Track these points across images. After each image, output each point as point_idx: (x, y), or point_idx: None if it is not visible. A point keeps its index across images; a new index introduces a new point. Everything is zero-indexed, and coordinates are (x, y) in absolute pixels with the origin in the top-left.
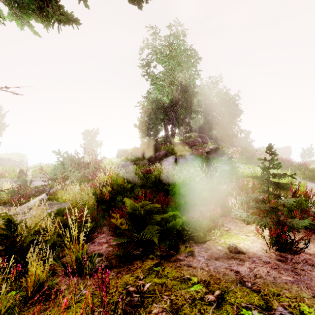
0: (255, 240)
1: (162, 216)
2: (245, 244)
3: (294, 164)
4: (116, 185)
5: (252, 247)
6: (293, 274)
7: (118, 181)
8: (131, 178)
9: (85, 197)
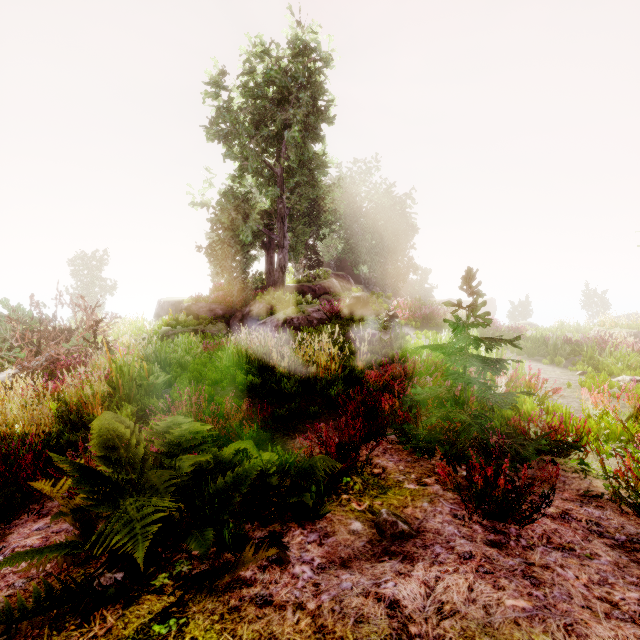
0: (439, 495)
1: (198, 459)
2: (417, 507)
3: (502, 330)
4: (126, 378)
5: (432, 515)
6: (529, 587)
7: (130, 370)
8: (175, 363)
9: (18, 414)
